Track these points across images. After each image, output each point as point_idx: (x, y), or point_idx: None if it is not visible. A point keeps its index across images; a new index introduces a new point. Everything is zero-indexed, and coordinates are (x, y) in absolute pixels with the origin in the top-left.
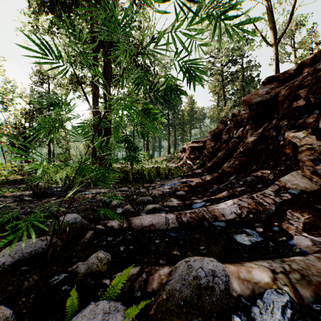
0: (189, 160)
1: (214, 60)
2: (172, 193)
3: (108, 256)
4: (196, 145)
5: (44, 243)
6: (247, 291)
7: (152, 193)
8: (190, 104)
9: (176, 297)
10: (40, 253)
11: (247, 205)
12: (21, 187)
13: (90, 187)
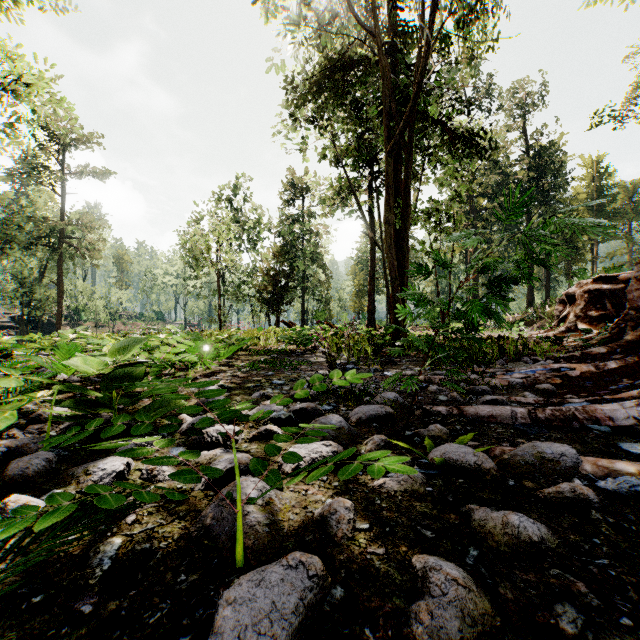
0: (585, 323)
1: None
2: (527, 386)
3: (445, 429)
4: (607, 287)
5: (384, 410)
6: (599, 473)
7: (490, 383)
8: (594, 180)
9: (518, 459)
10: (382, 417)
11: None
12: (304, 360)
13: (387, 366)
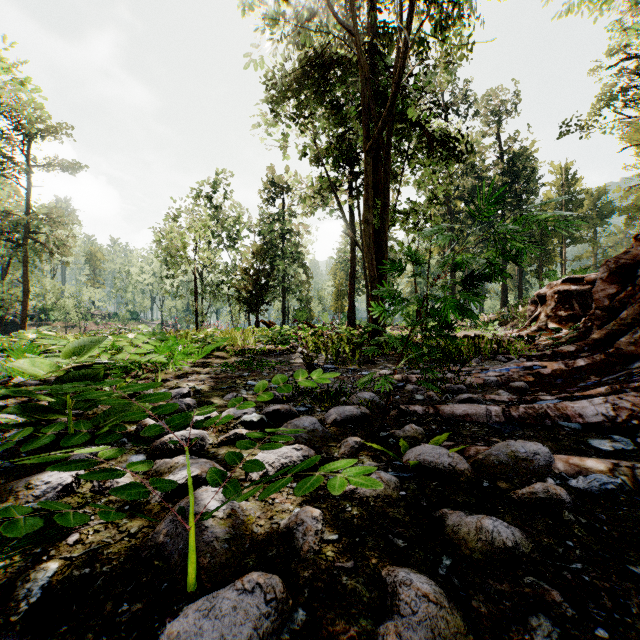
0: (555, 323)
1: (639, 63)
2: (501, 384)
3: (421, 429)
4: (575, 288)
5: (359, 411)
6: (571, 471)
7: (466, 381)
8: (564, 186)
9: (492, 459)
10: (358, 417)
11: (629, 407)
12: (281, 360)
13: (365, 366)
